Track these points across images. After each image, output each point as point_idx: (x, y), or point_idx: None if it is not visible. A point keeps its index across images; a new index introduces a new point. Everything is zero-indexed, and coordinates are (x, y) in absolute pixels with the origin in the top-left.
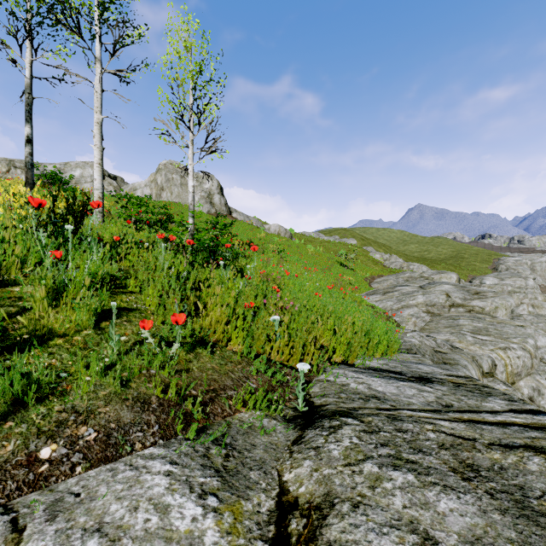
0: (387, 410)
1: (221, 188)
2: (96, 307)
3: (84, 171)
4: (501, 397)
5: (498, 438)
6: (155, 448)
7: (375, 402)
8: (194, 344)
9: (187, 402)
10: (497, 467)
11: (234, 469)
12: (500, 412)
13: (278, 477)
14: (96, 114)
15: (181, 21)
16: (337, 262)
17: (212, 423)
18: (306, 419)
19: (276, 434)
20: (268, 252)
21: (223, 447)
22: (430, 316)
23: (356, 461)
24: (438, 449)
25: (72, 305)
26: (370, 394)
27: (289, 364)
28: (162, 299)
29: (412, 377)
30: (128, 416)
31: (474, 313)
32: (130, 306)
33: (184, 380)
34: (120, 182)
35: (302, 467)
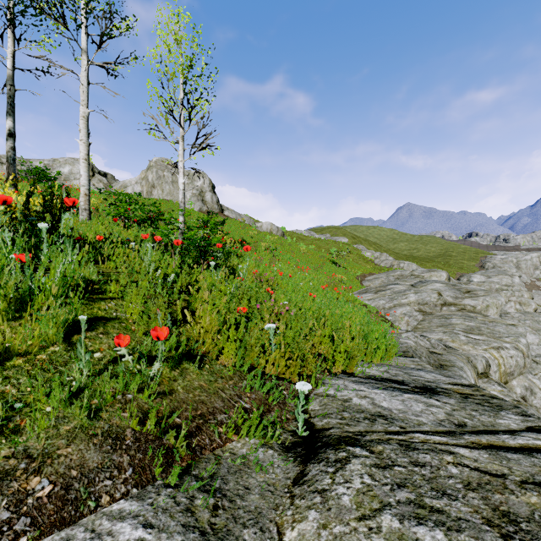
0: (397, 434)
1: (213, 185)
2: (67, 318)
3: (74, 168)
4: (513, 410)
5: (530, 474)
6: (127, 501)
7: (383, 422)
8: (180, 357)
9: (168, 435)
10: (538, 517)
11: (223, 528)
12: (518, 432)
13: (278, 535)
14: (82, 108)
15: (171, 14)
16: (329, 260)
17: (199, 459)
18: (307, 448)
19: (274, 470)
20: (260, 251)
21: (210, 498)
22: (422, 314)
23: (371, 513)
24: (465, 490)
25: (38, 317)
26: (375, 412)
27: (286, 377)
28: (145, 307)
29: (416, 387)
30: (95, 459)
31: (466, 312)
32: (108, 315)
33: (166, 406)
34: (111, 179)
35: (307, 520)
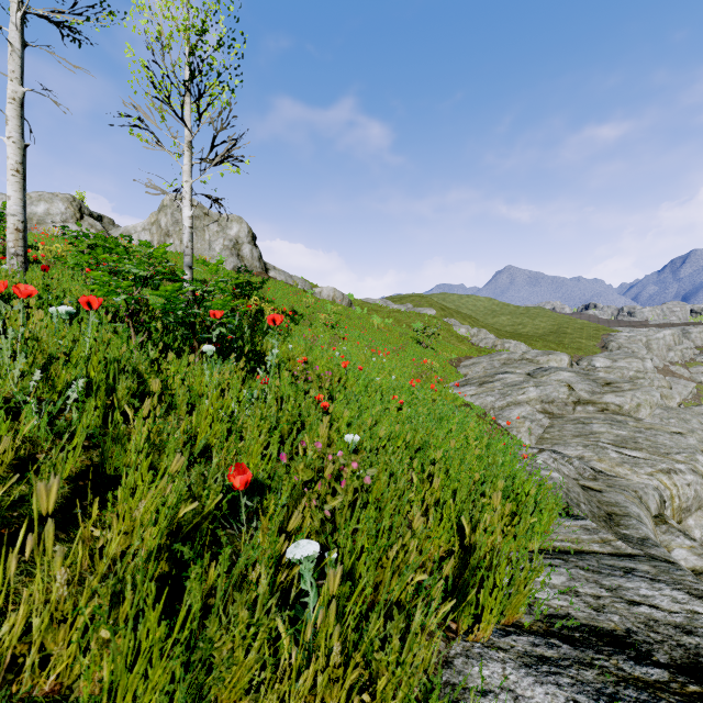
0: None
1: (253, 235)
2: None
3: (52, 207)
4: None
5: None
6: None
7: None
8: None
9: None
10: None
11: None
12: None
13: None
14: (11, 84)
15: None
16: (412, 339)
17: None
18: None
19: None
20: (317, 326)
21: None
22: (548, 417)
23: None
24: None
25: None
26: None
27: None
28: None
29: (680, 671)
30: None
31: (610, 414)
32: None
33: None
34: (108, 224)
35: None
